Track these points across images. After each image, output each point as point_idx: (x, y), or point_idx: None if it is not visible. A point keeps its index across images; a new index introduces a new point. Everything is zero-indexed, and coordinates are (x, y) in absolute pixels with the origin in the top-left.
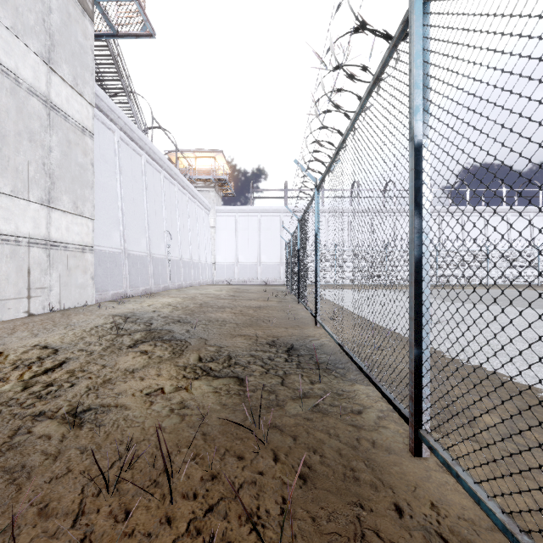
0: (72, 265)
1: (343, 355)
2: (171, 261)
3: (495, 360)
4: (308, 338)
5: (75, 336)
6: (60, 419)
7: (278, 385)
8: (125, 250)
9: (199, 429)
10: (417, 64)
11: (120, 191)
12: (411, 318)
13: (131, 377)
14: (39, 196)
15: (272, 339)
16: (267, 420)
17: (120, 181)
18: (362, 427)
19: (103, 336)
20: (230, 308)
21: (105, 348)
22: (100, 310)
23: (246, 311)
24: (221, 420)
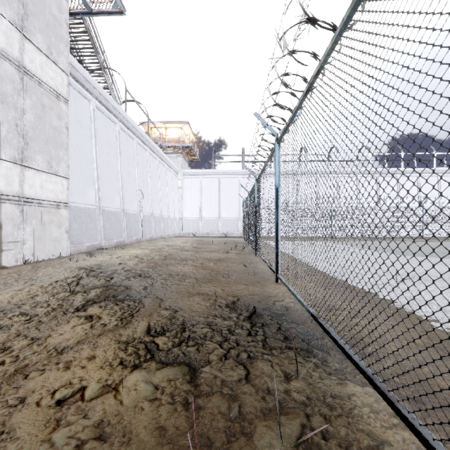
0: (46, 220)
1: (314, 325)
2: (143, 216)
3: None
4: (271, 299)
5: (27, 294)
6: None
7: (242, 384)
8: (100, 207)
9: None
10: None
11: (96, 154)
12: None
13: (54, 364)
14: (12, 155)
15: (232, 300)
16: None
17: (95, 145)
18: None
19: (57, 294)
20: (192, 260)
21: (49, 311)
22: (70, 263)
23: (207, 264)
24: None
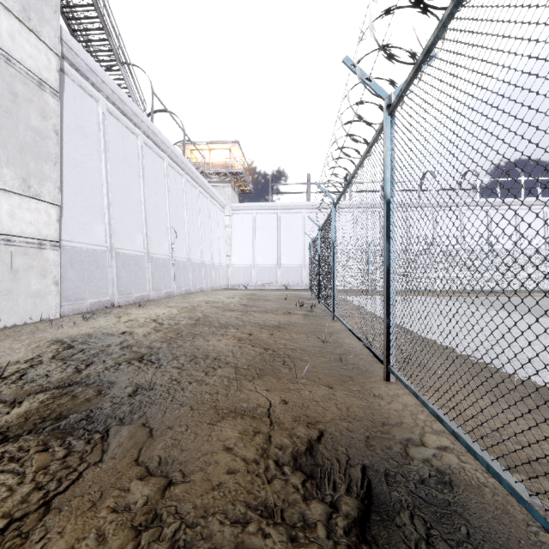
0: (20, 265)
1: None
2: (177, 263)
3: None
4: (393, 438)
5: None
6: None
7: None
8: (112, 248)
9: None
10: None
11: (106, 174)
12: None
13: None
14: None
15: (307, 440)
16: None
17: (105, 163)
18: None
19: None
20: (235, 328)
21: None
22: (49, 331)
23: (257, 335)
24: None
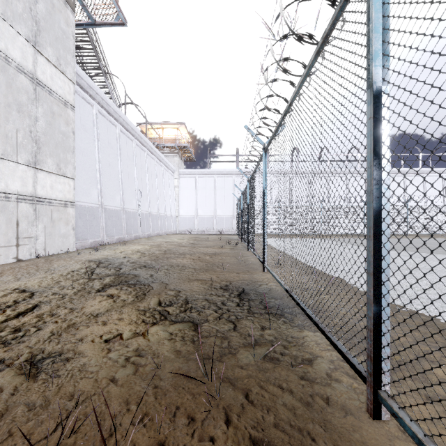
0: (56, 217)
1: (289, 299)
2: (142, 214)
3: (430, 305)
4: (257, 283)
5: (52, 280)
6: (17, 369)
7: (231, 331)
8: (102, 205)
9: (151, 382)
10: (376, 6)
11: (98, 155)
12: (370, 273)
13: (94, 322)
14: (26, 159)
15: (225, 284)
16: (220, 371)
17: (97, 147)
18: (315, 380)
19: (77, 280)
20: (189, 254)
21: (76, 292)
22: (79, 256)
23: (203, 257)
24: (173, 371)
